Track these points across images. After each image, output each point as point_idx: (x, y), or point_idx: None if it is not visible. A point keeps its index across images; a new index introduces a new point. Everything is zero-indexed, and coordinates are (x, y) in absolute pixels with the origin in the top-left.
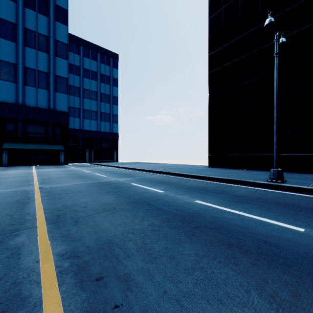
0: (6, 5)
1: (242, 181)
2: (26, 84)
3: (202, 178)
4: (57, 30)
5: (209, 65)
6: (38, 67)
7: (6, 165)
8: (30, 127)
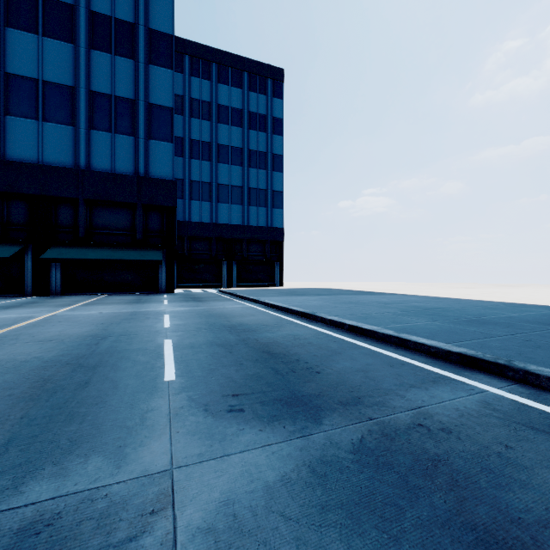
0: None
1: None
2: (93, 127)
3: None
4: (153, 7)
5: None
6: (115, 90)
7: (58, 293)
8: (102, 215)
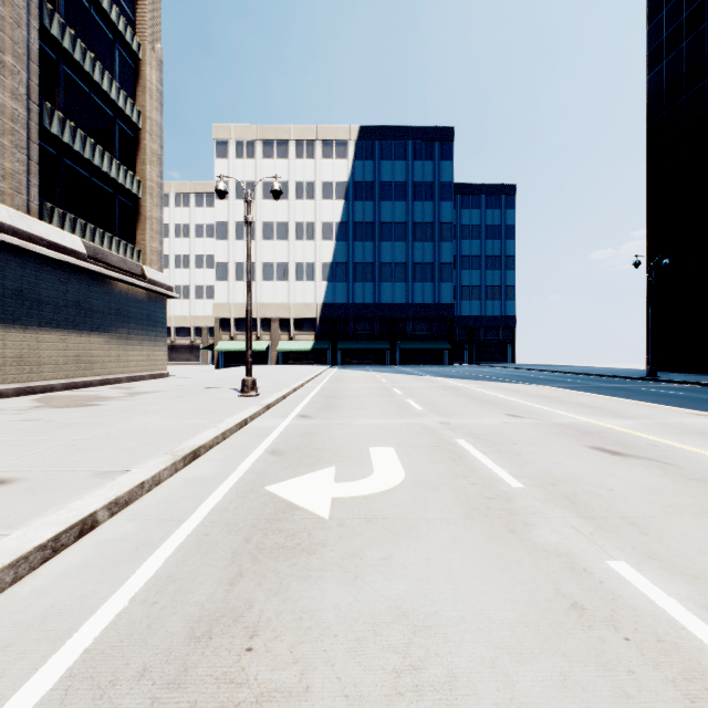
0: (399, 208)
1: (621, 376)
2: (414, 281)
3: (596, 376)
4: (442, 210)
5: (647, 236)
6: (424, 260)
7: (399, 364)
8: (417, 325)
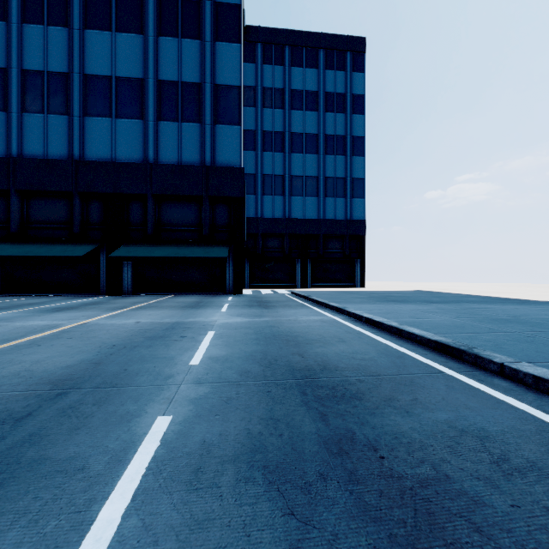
0: None
1: None
2: (161, 119)
3: None
4: None
5: None
6: (182, 76)
7: (129, 292)
8: (170, 211)
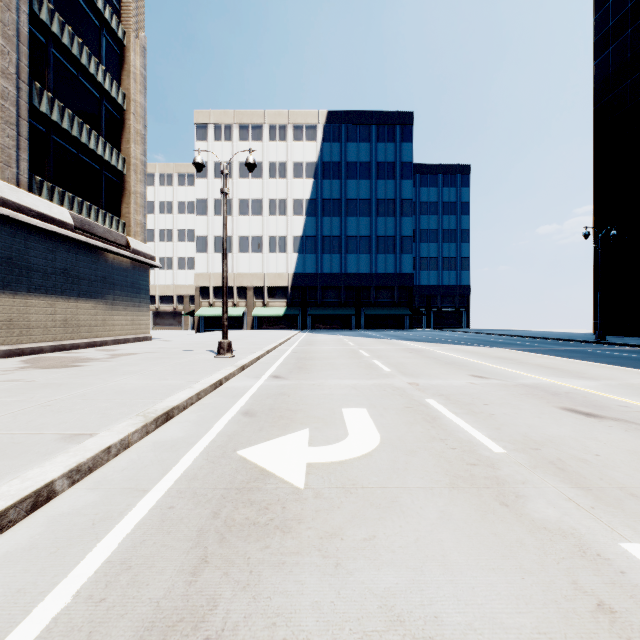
0: (363, 186)
1: (571, 339)
2: (378, 253)
3: (547, 339)
4: (403, 188)
5: (594, 210)
6: (386, 233)
7: (363, 329)
8: (380, 293)
